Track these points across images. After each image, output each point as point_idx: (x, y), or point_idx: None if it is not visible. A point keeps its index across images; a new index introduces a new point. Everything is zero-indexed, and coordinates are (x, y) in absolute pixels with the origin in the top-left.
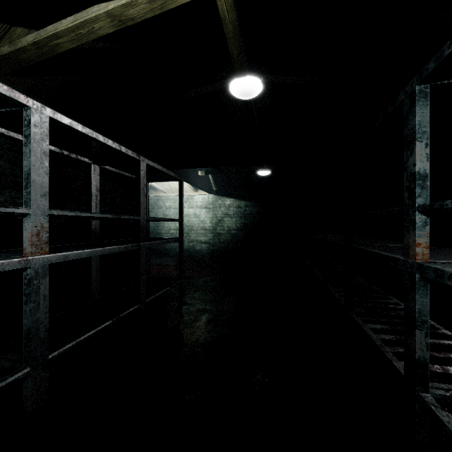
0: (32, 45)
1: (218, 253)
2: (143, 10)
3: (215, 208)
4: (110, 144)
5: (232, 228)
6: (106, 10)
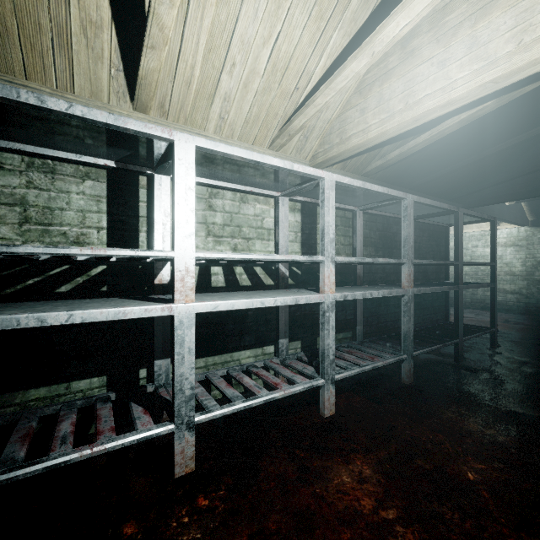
0: (396, 156)
1: (537, 308)
2: (489, 108)
3: (531, 245)
4: (440, 206)
5: None
6: (458, 121)
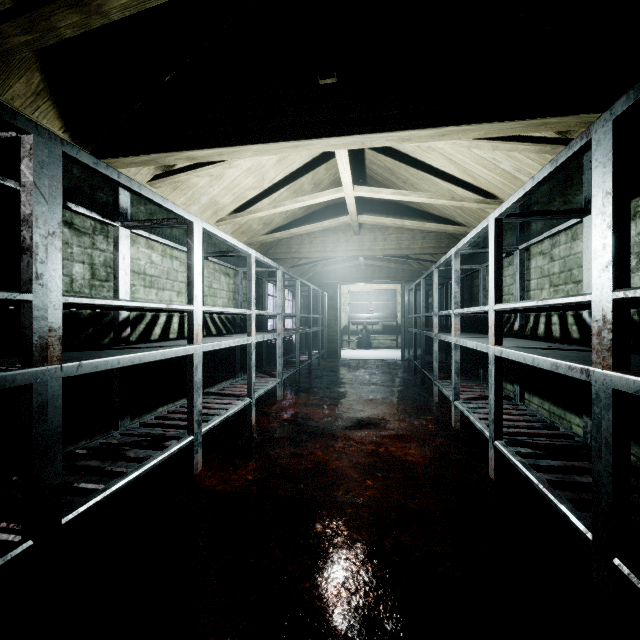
0: None
1: None
2: None
3: None
4: None
5: None
6: None
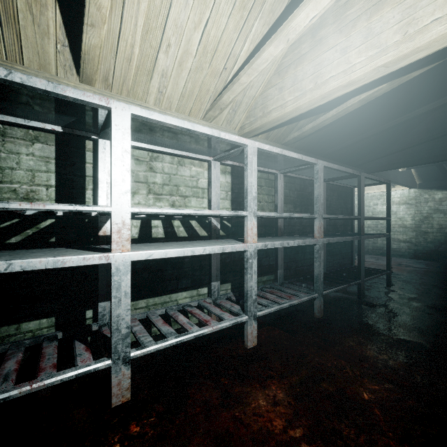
0: (310, 129)
1: (423, 254)
2: (384, 90)
3: (419, 204)
4: (345, 170)
5: (445, 226)
6: (359, 100)
